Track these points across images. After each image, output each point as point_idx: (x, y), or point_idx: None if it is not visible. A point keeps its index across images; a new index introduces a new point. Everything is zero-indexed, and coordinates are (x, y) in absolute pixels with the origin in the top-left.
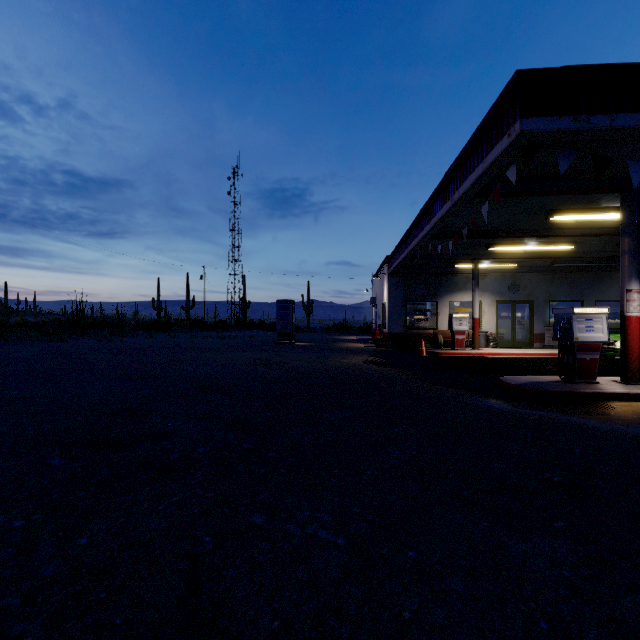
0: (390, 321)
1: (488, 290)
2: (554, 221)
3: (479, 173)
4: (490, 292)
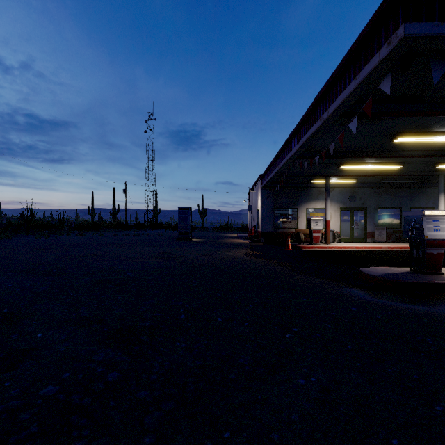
0: (263, 223)
1: (334, 200)
2: (394, 144)
3: (351, 89)
4: (336, 201)
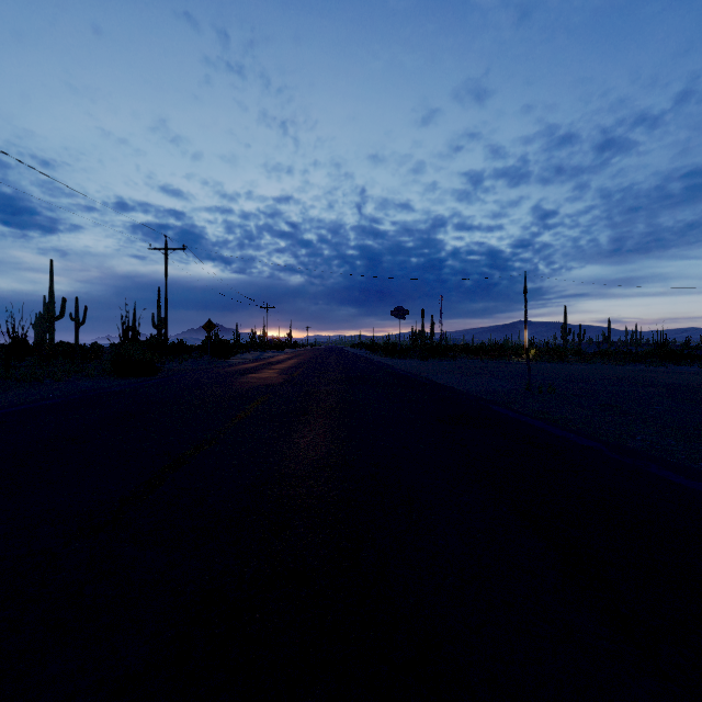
0: None
1: None
2: None
3: None
4: None
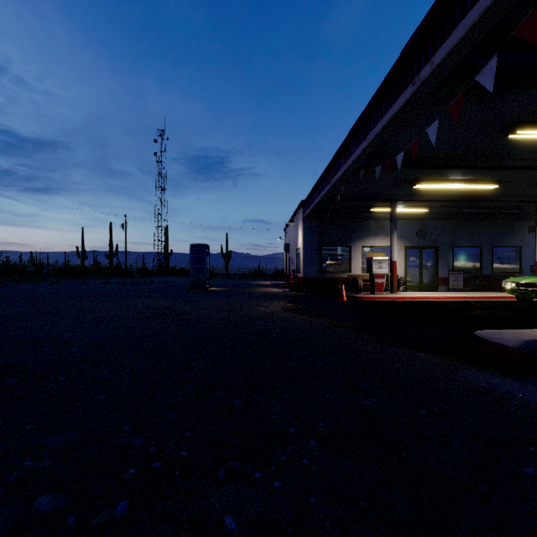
0: (305, 265)
1: (398, 235)
2: (501, 146)
3: None
4: (400, 237)
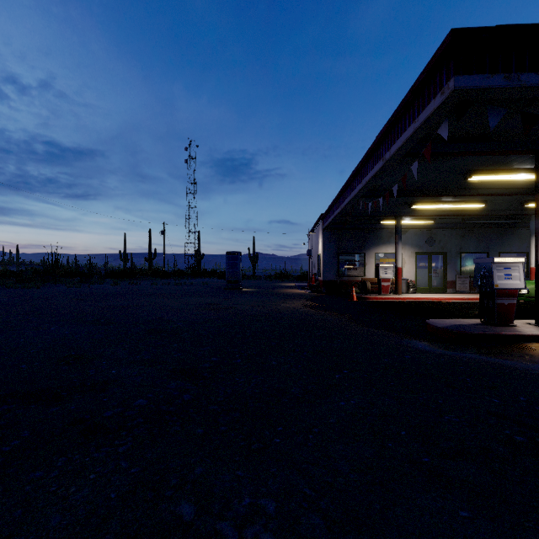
0: (324, 270)
1: (408, 243)
2: (470, 181)
3: (411, 132)
4: (410, 245)
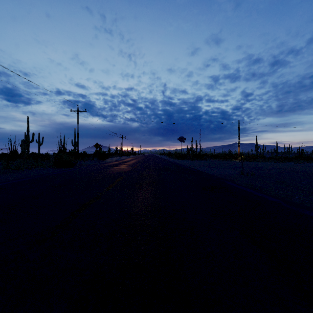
0: None
1: None
2: None
3: None
4: None
